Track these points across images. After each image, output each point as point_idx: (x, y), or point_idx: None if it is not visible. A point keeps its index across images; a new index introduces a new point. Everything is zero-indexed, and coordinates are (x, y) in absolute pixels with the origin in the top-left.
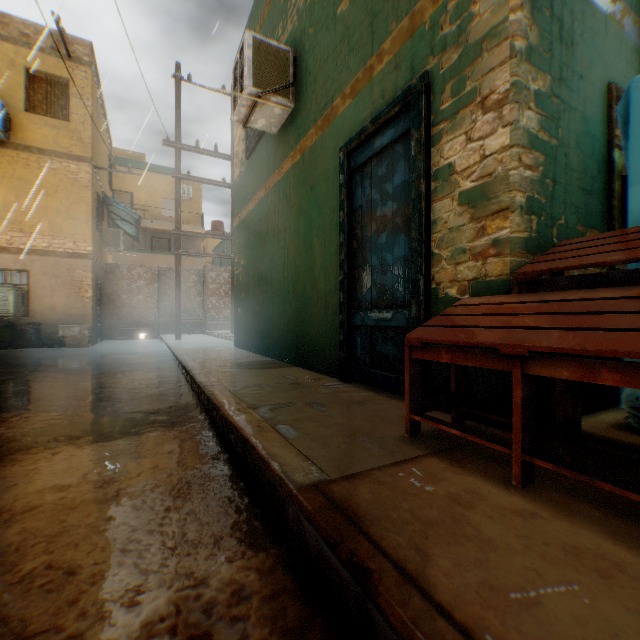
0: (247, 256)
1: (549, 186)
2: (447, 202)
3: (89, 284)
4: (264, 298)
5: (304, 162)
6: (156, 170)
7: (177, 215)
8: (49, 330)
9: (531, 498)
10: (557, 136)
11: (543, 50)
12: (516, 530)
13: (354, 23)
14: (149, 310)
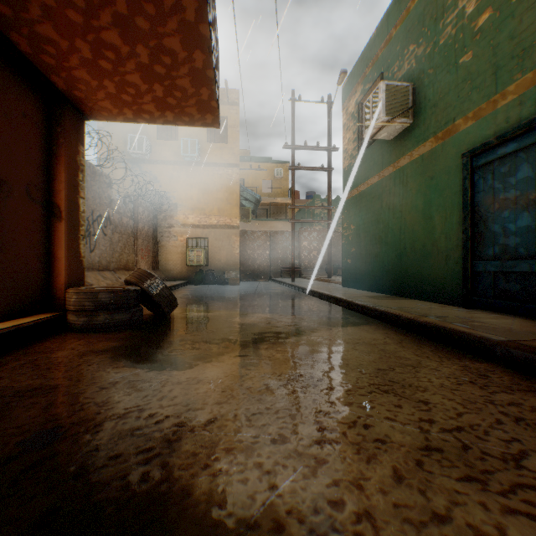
0: (358, 223)
1: None
2: None
3: (237, 245)
4: (378, 252)
5: (422, 160)
6: (258, 160)
7: (292, 195)
8: (217, 274)
9: None
10: None
11: None
12: None
13: (476, 70)
14: (264, 261)
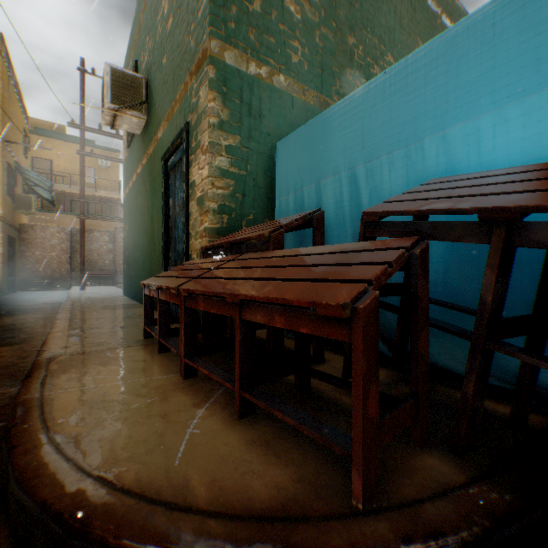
0: (129, 223)
1: (240, 198)
2: (194, 203)
3: None
4: (136, 257)
5: (151, 160)
6: (76, 141)
7: (82, 186)
8: None
9: (155, 356)
10: (247, 169)
11: (234, 121)
12: (123, 365)
13: (168, 74)
14: (63, 265)
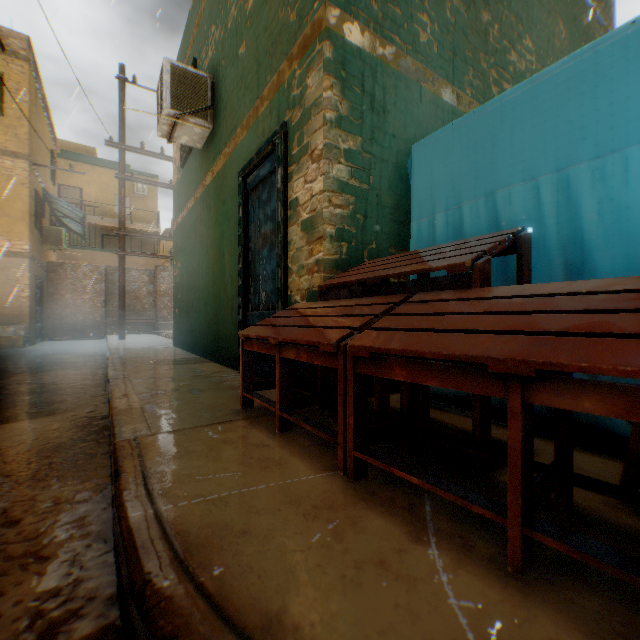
0: (182, 259)
1: (361, 220)
2: (295, 228)
3: (26, 283)
4: (194, 300)
5: (219, 179)
6: (108, 165)
7: (121, 216)
8: None
9: (278, 438)
10: (370, 182)
11: (355, 118)
12: (243, 453)
13: (248, 66)
14: (96, 310)
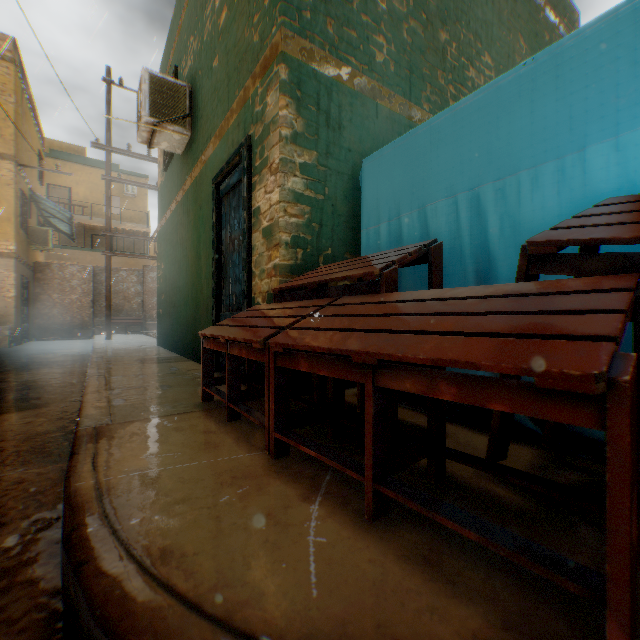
0: (165, 261)
1: (317, 228)
2: (258, 234)
3: (12, 284)
4: (175, 300)
5: (196, 184)
6: (97, 165)
7: (107, 217)
8: None
9: (225, 426)
10: (325, 193)
11: (310, 134)
12: (189, 438)
13: (220, 79)
14: (84, 310)
